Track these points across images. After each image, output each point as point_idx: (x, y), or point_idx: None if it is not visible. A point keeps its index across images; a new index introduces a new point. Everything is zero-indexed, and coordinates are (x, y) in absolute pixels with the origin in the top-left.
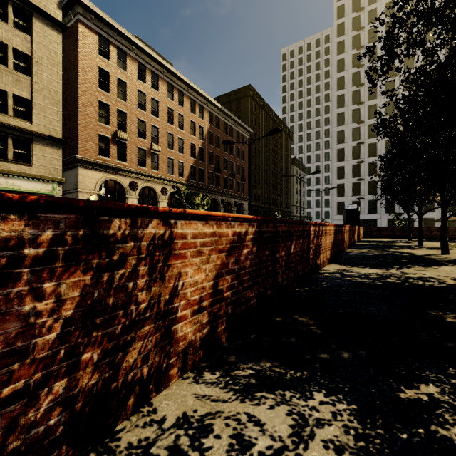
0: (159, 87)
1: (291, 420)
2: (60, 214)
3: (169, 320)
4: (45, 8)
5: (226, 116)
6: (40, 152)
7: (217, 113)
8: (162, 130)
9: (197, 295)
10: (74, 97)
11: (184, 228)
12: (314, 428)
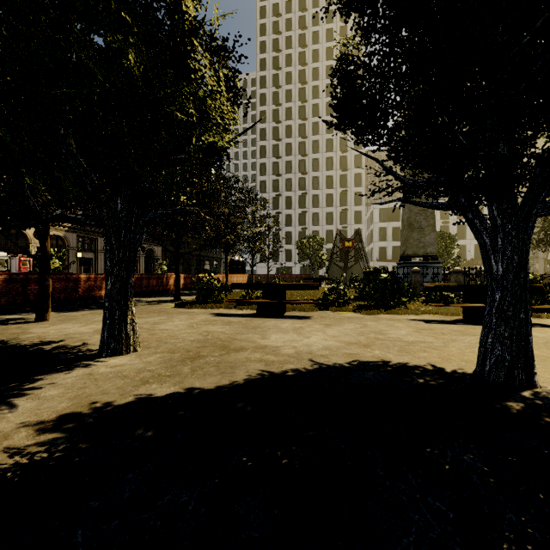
0: None
1: None
2: None
3: None
4: None
5: None
6: None
7: None
8: None
9: None
10: None
11: None
12: None
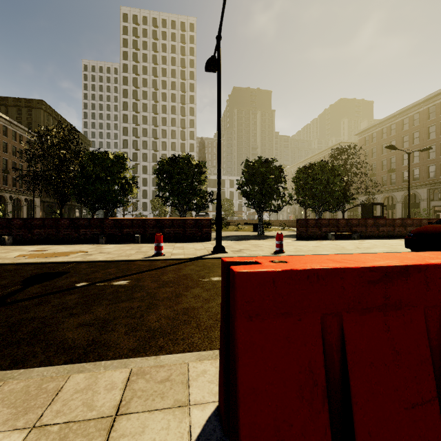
0: None
1: None
2: None
3: None
4: None
5: (16, 126)
6: None
7: (5, 123)
8: None
9: None
10: None
11: None
12: None
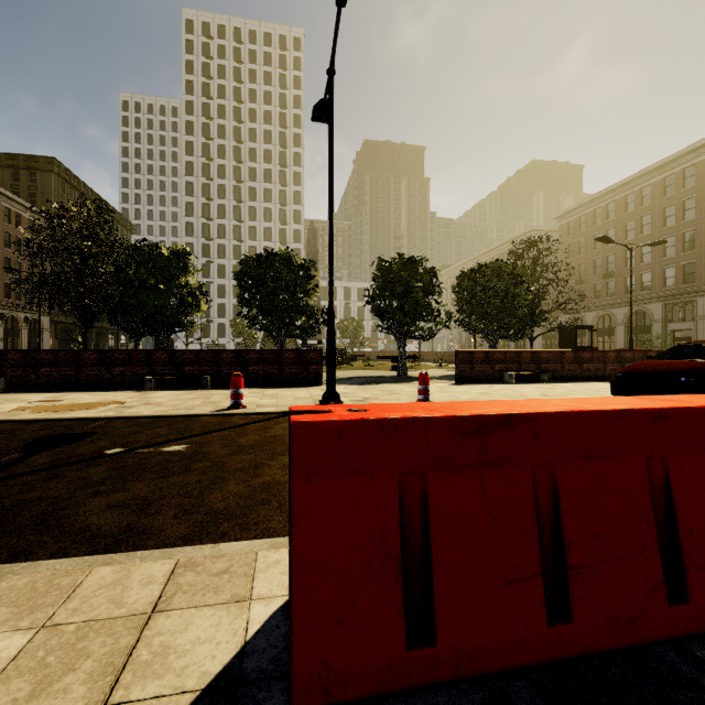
0: None
1: None
2: None
3: None
4: None
5: (10, 199)
6: None
7: None
8: None
9: None
10: None
11: None
12: None
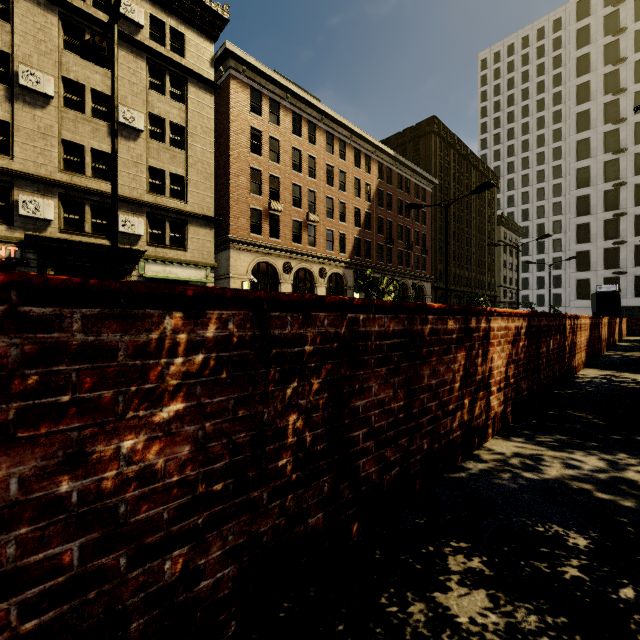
0: (316, 140)
1: (604, 462)
2: (459, 316)
3: (488, 392)
4: (198, 70)
5: (401, 165)
6: (194, 234)
7: (389, 163)
8: (319, 195)
9: (498, 377)
10: (225, 167)
11: (493, 323)
12: (625, 466)
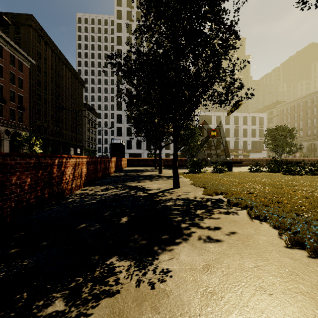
0: None
1: None
2: None
3: None
4: None
5: None
6: None
7: None
8: None
9: None
10: None
11: None
12: None
